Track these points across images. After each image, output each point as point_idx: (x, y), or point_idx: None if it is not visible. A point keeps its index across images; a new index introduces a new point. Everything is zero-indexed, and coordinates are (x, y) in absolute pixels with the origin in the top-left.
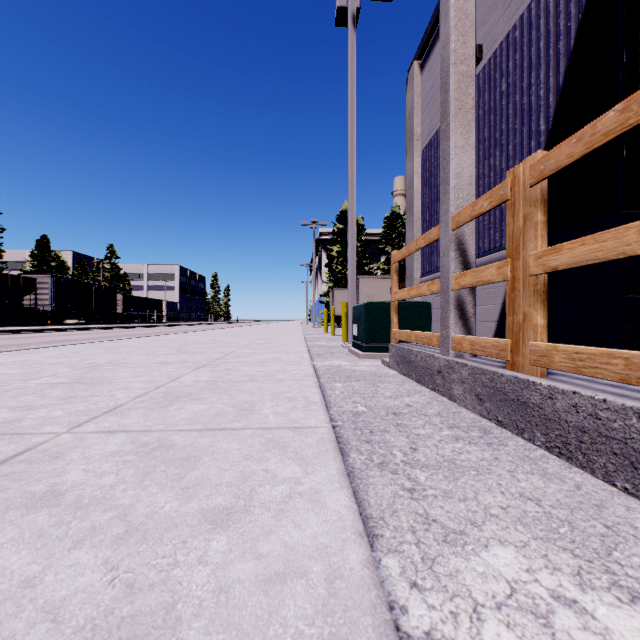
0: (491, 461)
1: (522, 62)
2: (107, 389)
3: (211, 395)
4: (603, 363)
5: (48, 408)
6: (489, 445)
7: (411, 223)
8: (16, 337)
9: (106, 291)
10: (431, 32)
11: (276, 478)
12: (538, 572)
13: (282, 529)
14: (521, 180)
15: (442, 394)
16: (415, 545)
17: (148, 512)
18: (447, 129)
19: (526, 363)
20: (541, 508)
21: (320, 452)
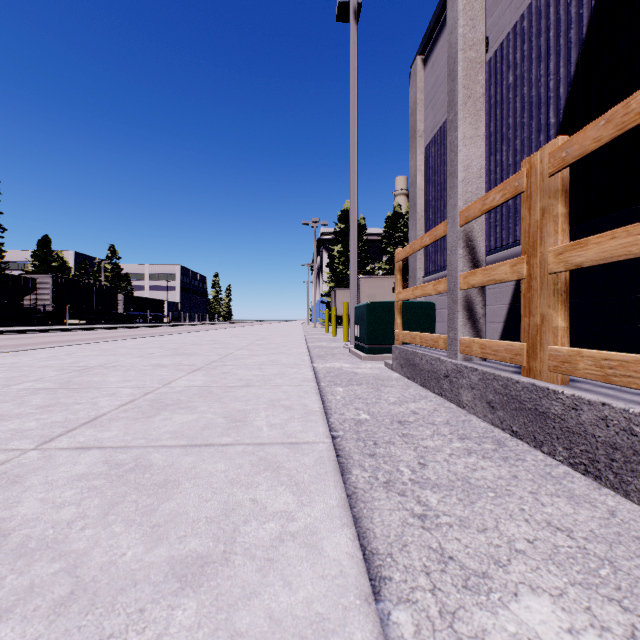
0: (509, 480)
1: (530, 53)
2: (92, 396)
3: (202, 403)
4: (638, 372)
5: (22, 418)
6: (505, 460)
7: (414, 222)
8: (15, 337)
9: (107, 291)
10: (434, 26)
11: (265, 512)
12: (583, 633)
13: (268, 590)
14: (538, 169)
15: (449, 400)
16: (430, 592)
17: (104, 562)
18: (455, 119)
19: (544, 369)
20: (574, 541)
21: (318, 475)
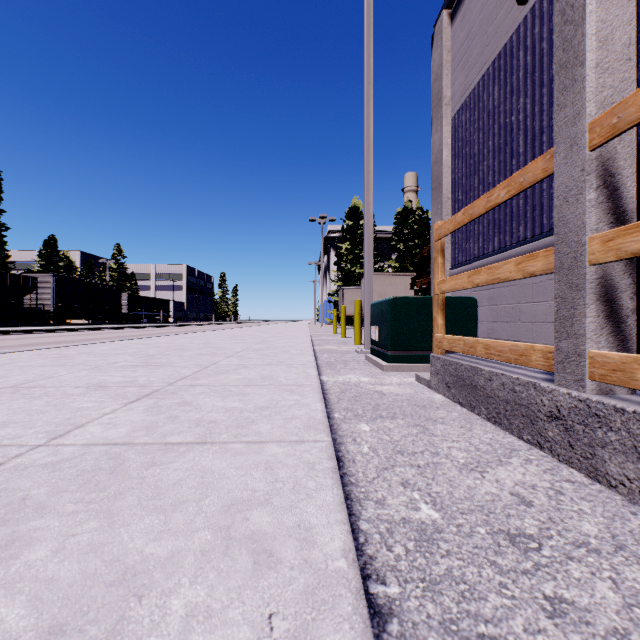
0: None
1: None
2: None
3: (59, 519)
4: None
5: None
6: None
7: (439, 205)
8: (2, 339)
9: (110, 291)
10: None
11: None
12: None
13: None
14: None
15: (564, 460)
16: None
17: None
18: None
19: None
20: None
21: None
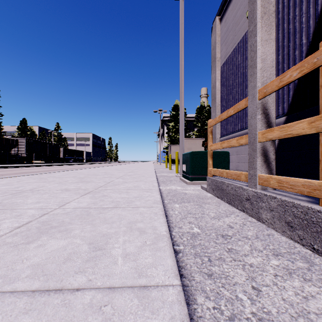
0: None
1: (289, 3)
2: (3, 217)
3: (78, 225)
4: None
5: None
6: None
7: (214, 107)
8: (3, 170)
9: (54, 146)
10: None
11: None
12: None
13: None
14: None
15: (250, 215)
16: None
17: None
18: (254, 29)
19: None
20: None
21: None
